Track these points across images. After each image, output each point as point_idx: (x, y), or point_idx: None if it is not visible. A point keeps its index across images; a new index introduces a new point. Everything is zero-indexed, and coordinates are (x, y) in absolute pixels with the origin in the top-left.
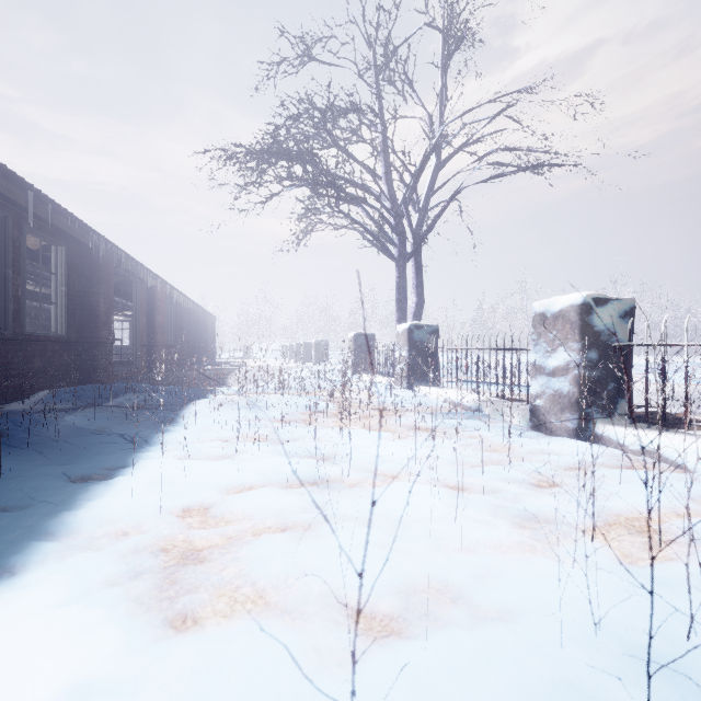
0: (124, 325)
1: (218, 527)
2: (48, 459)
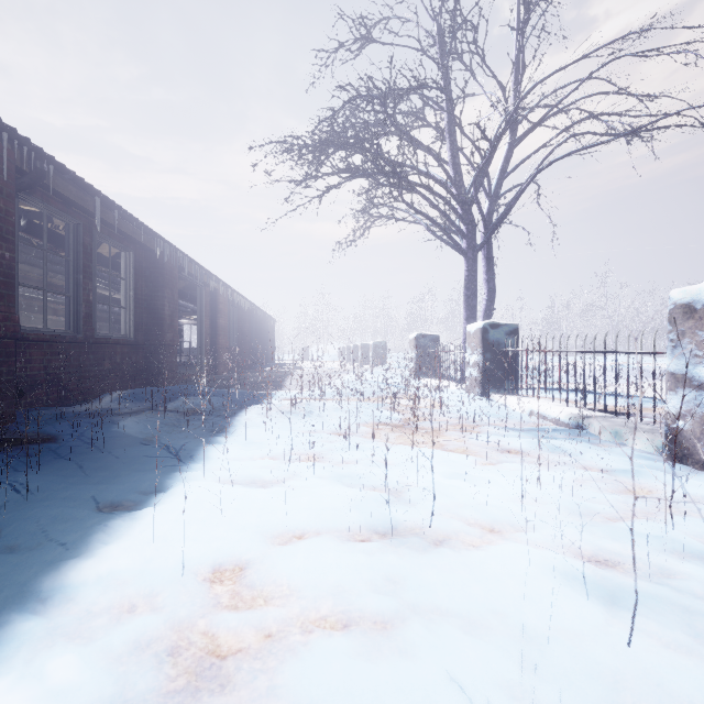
0: (194, 329)
1: (254, 608)
2: (85, 476)
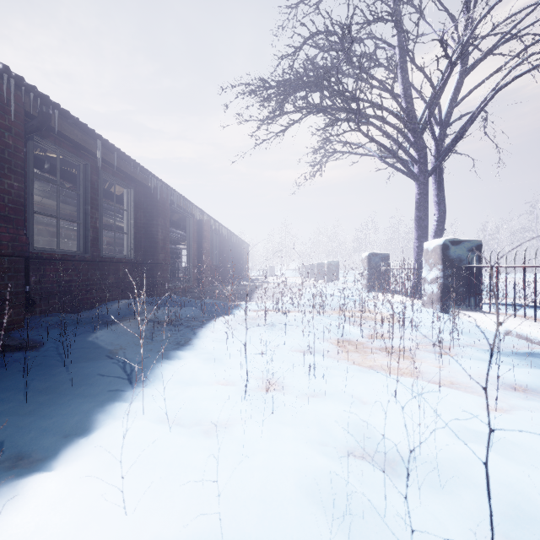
0: None
1: None
2: (23, 402)
